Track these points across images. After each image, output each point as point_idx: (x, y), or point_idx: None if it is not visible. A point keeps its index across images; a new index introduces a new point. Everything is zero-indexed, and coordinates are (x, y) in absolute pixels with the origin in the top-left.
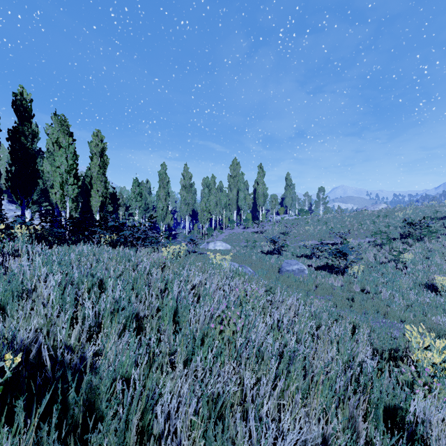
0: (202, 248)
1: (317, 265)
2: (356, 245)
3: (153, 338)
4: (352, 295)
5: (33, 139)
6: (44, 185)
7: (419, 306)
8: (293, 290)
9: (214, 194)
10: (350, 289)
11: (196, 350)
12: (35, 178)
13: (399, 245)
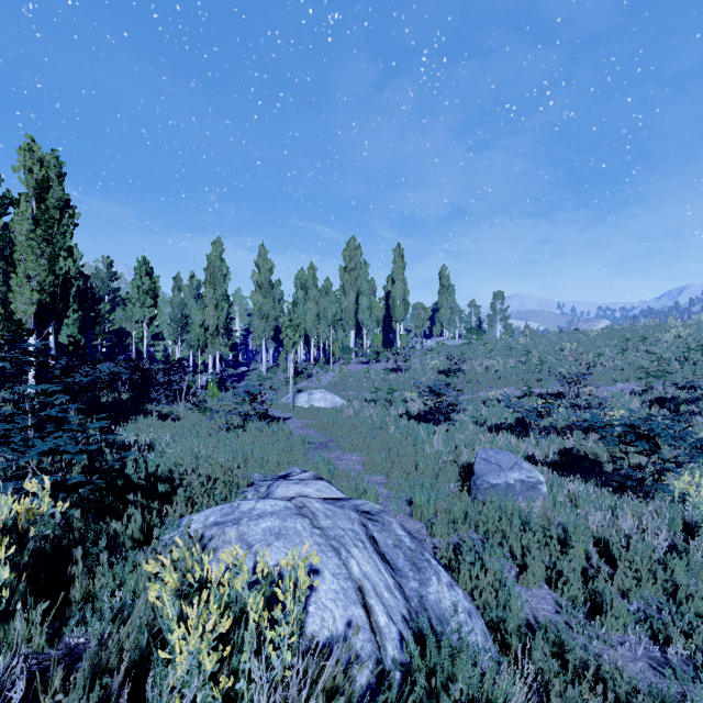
0: (284, 404)
1: (551, 458)
2: (613, 402)
3: None
4: None
5: None
6: None
7: None
8: (536, 576)
9: (315, 298)
10: None
11: None
12: None
13: None
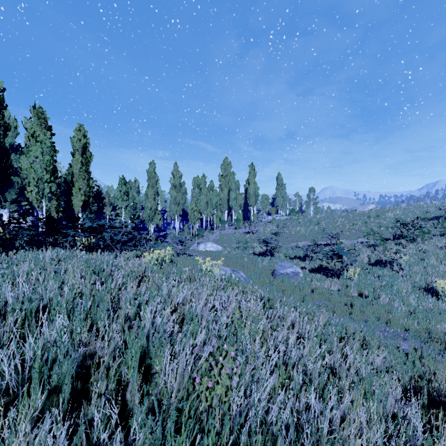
0: (192, 249)
1: (311, 268)
2: (349, 246)
3: (97, 418)
4: (351, 301)
5: (6, 131)
6: (22, 182)
7: (421, 312)
8: (288, 295)
9: (205, 193)
10: (347, 293)
11: (166, 438)
12: (7, 174)
13: (393, 246)
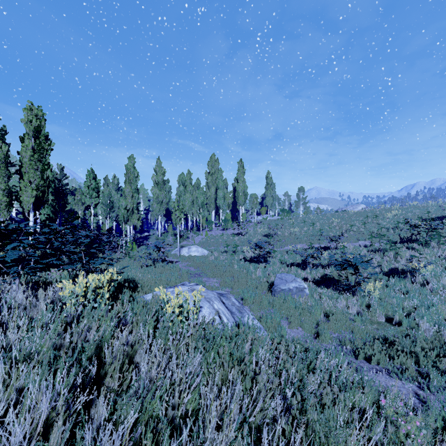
0: (174, 254)
1: (315, 279)
2: (353, 251)
3: None
4: (384, 334)
5: None
6: None
7: None
8: (295, 324)
9: (190, 191)
10: (371, 318)
11: None
12: None
13: (405, 251)
